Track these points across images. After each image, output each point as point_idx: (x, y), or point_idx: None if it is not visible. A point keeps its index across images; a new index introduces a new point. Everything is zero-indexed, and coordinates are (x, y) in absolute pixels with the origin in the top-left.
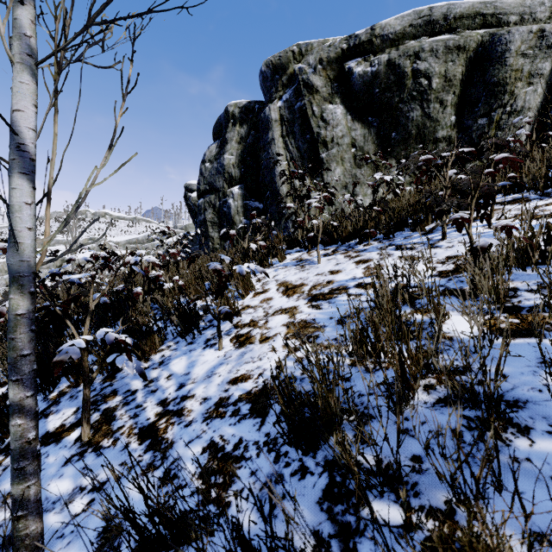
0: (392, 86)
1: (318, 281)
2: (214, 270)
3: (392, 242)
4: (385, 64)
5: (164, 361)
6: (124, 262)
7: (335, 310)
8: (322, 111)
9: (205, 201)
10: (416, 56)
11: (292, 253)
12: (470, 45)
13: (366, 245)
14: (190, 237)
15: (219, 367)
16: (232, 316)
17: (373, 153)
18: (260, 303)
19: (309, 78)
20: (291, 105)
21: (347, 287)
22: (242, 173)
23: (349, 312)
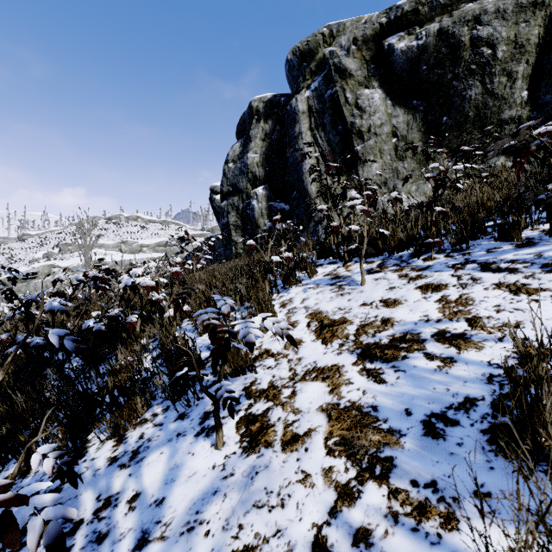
0: (443, 61)
1: (368, 318)
2: (206, 324)
3: (468, 257)
4: (435, 34)
5: (138, 452)
6: (120, 282)
7: (411, 392)
8: (356, 98)
9: (228, 203)
10: (476, 20)
11: (324, 264)
12: None
13: (428, 259)
14: (210, 243)
15: (210, 503)
16: (244, 371)
17: (419, 142)
18: (283, 348)
19: (341, 62)
20: (321, 94)
21: (419, 338)
22: (267, 172)
23: (443, 404)
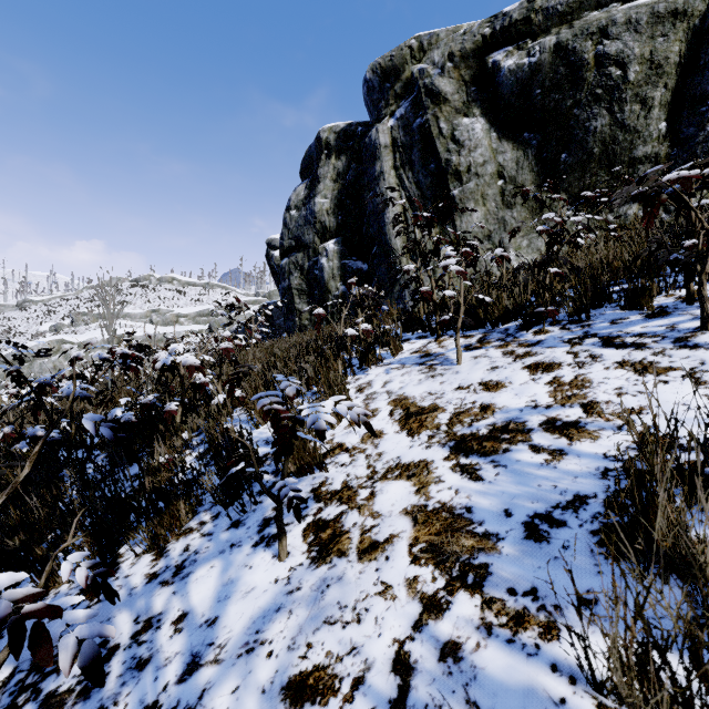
0: (561, 83)
1: (464, 404)
2: (267, 410)
3: (588, 330)
4: (551, 50)
5: (184, 566)
6: (156, 361)
7: (512, 491)
8: (453, 128)
9: (290, 261)
10: (602, 33)
11: (412, 339)
12: (695, 7)
13: (539, 332)
14: (268, 312)
15: (273, 621)
16: (312, 470)
17: (531, 185)
18: (360, 441)
19: (433, 83)
20: (408, 123)
21: (525, 427)
22: (339, 222)
23: (549, 503)
